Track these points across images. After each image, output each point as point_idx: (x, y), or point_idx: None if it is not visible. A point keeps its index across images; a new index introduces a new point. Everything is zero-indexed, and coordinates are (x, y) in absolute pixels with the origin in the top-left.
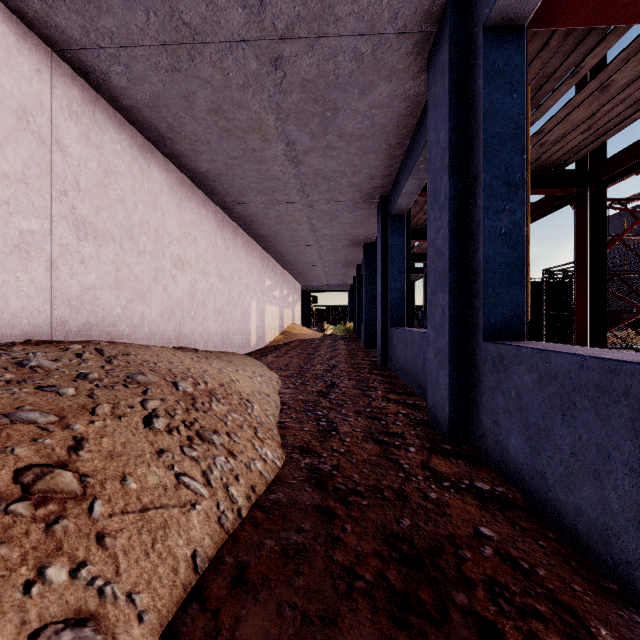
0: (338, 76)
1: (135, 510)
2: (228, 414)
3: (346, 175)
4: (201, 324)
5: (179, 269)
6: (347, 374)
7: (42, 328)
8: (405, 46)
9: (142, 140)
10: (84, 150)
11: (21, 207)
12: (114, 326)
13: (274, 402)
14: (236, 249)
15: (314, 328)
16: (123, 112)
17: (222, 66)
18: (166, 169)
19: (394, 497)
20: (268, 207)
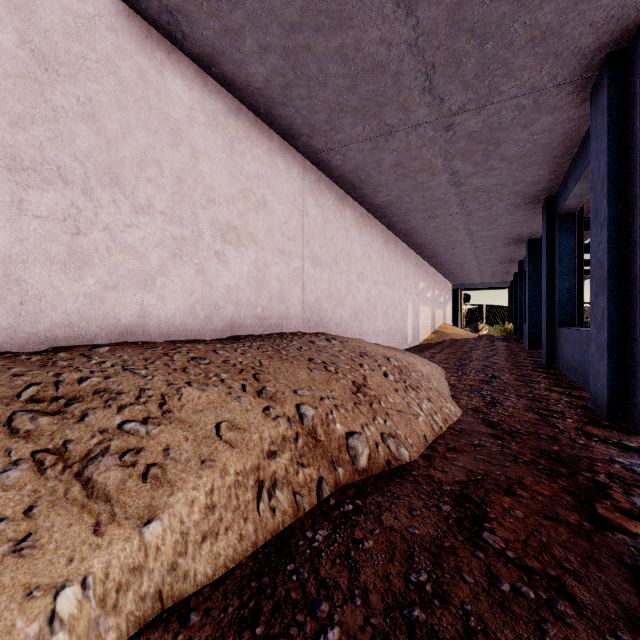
0: (501, 123)
1: (395, 410)
2: (421, 380)
3: (507, 186)
4: (373, 323)
5: (360, 281)
6: (508, 370)
7: (300, 324)
8: (566, 90)
9: (341, 192)
10: (316, 211)
11: (293, 255)
12: (328, 324)
13: (444, 383)
14: (396, 258)
15: (466, 328)
16: (333, 179)
17: (407, 139)
18: (353, 208)
19: (548, 438)
20: (427, 221)
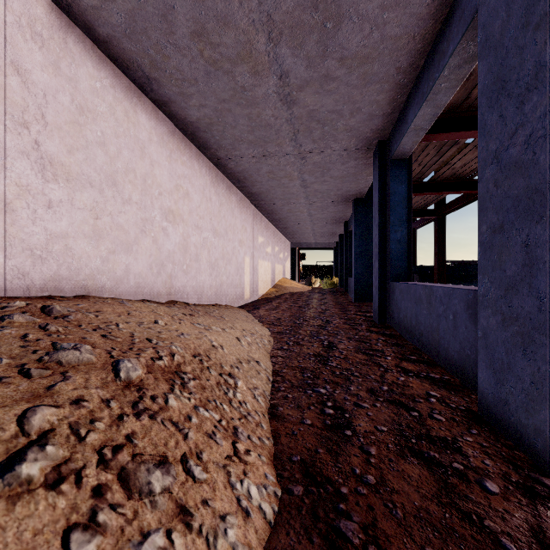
0: None
1: None
2: (193, 412)
3: (343, 116)
4: (194, 278)
5: (170, 221)
6: (344, 332)
7: None
8: None
9: (127, 82)
10: (52, 80)
11: None
12: (92, 279)
13: (265, 371)
14: (230, 206)
15: (302, 282)
16: (102, 46)
17: None
18: (155, 118)
19: None
20: (260, 161)
